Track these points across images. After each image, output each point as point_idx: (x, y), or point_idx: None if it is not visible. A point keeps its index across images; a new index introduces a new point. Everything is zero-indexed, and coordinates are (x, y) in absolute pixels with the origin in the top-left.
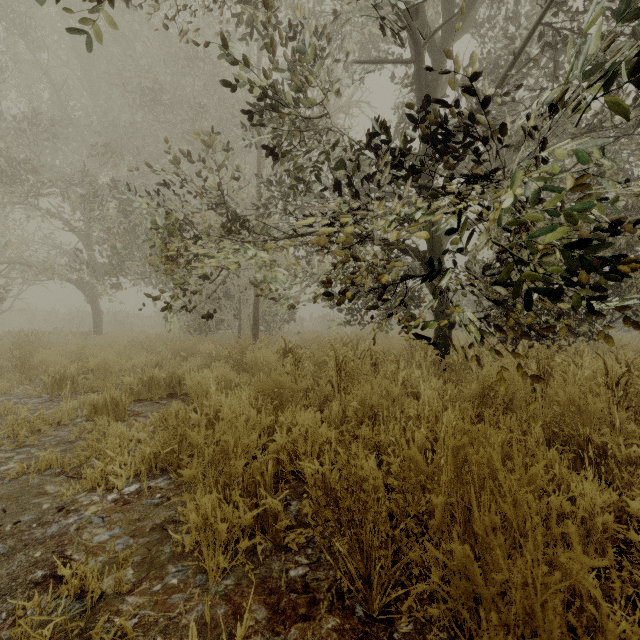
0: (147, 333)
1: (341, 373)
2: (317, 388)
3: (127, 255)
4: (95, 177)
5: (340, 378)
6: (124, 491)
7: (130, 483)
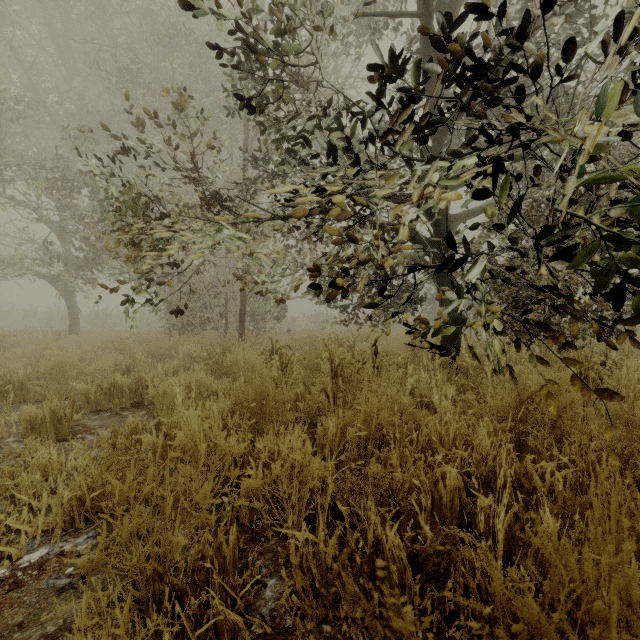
0: (127, 333)
1: (338, 380)
2: (308, 396)
3: (101, 247)
4: (71, 165)
5: (336, 386)
6: (21, 562)
7: (36, 546)
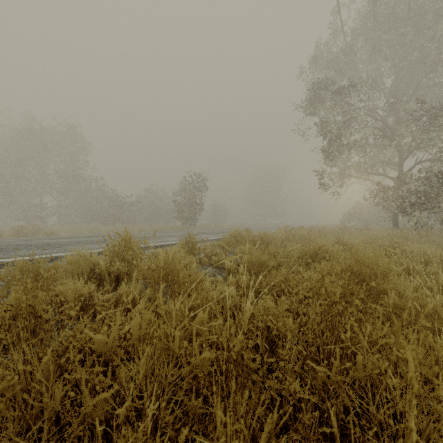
0: None
1: None
2: None
3: None
4: None
5: None
6: None
7: None
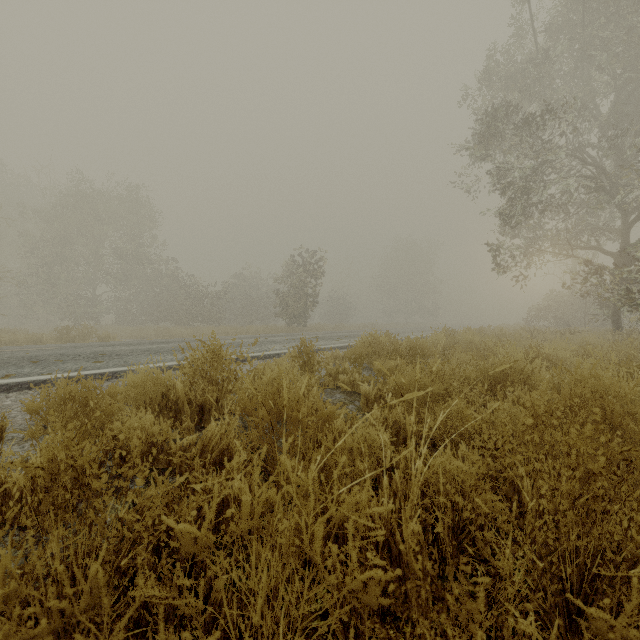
0: None
1: None
2: None
3: None
4: None
5: None
6: None
7: None
